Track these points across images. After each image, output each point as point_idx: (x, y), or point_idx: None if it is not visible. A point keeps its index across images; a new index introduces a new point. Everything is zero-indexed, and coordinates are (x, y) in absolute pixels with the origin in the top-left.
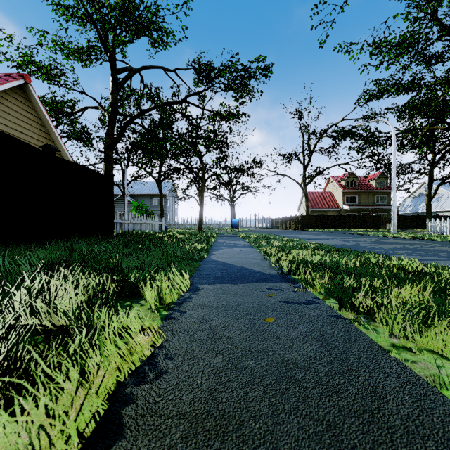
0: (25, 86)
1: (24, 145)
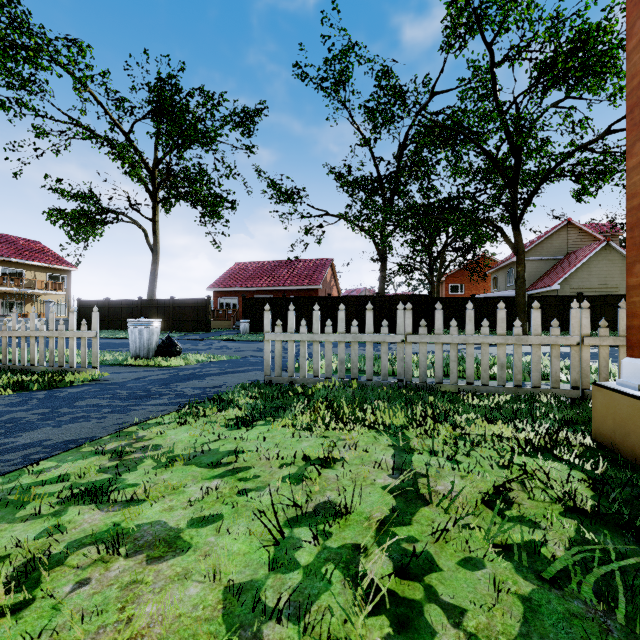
0: (608, 243)
1: (566, 296)
